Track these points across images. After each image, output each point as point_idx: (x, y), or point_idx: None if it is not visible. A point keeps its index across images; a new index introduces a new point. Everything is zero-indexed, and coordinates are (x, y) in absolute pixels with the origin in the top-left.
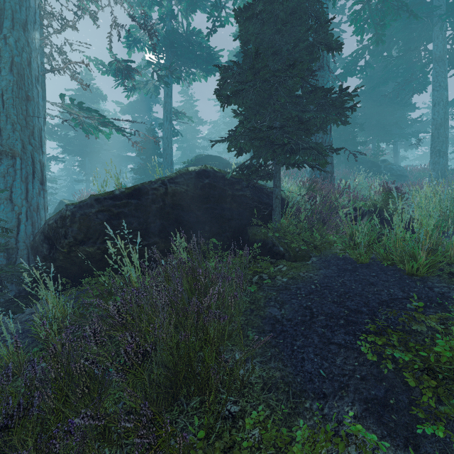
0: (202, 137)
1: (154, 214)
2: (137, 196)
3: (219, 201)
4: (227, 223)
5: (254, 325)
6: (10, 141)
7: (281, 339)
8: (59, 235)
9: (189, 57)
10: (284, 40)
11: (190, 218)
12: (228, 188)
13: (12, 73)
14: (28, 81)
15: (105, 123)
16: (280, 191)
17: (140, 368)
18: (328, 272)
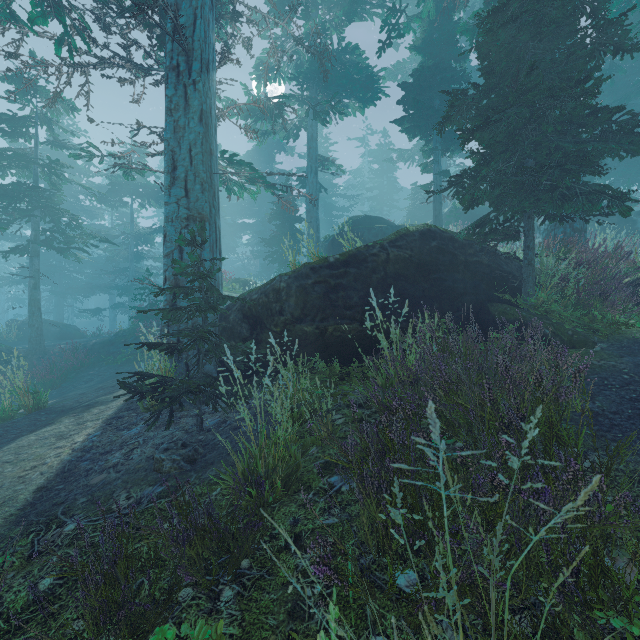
0: (341, 194)
1: (375, 286)
2: (354, 264)
3: (450, 270)
4: (459, 298)
5: (565, 417)
6: (198, 204)
7: (617, 433)
8: (271, 311)
9: (341, 84)
10: (540, 46)
11: (416, 292)
12: (459, 252)
13: (202, 124)
14: (210, 132)
15: (254, 180)
16: (534, 254)
17: (518, 435)
18: (637, 359)
